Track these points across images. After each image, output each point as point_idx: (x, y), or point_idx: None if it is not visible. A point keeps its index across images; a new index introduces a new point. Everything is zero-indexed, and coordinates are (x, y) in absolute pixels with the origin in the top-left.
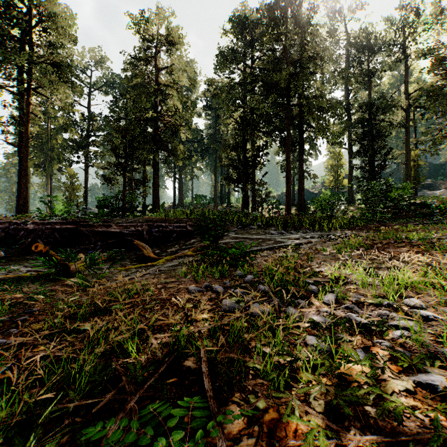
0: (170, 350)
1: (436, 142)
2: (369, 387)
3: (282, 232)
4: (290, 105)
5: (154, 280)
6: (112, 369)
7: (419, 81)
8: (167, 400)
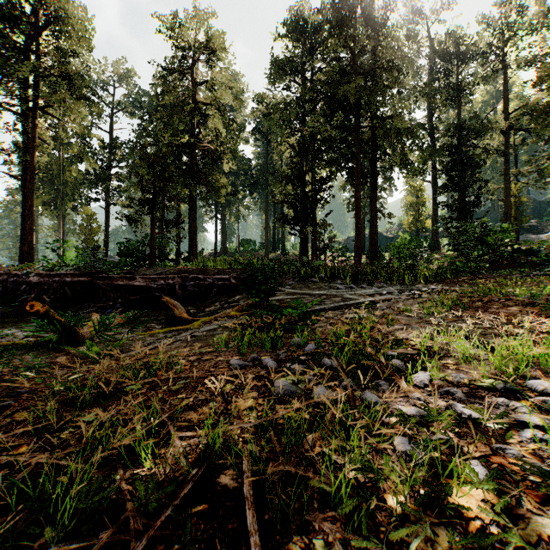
0: (200, 456)
1: (545, 172)
2: (503, 533)
3: (351, 286)
4: (360, 126)
5: (185, 349)
6: (113, 488)
7: (521, 97)
8: (190, 544)
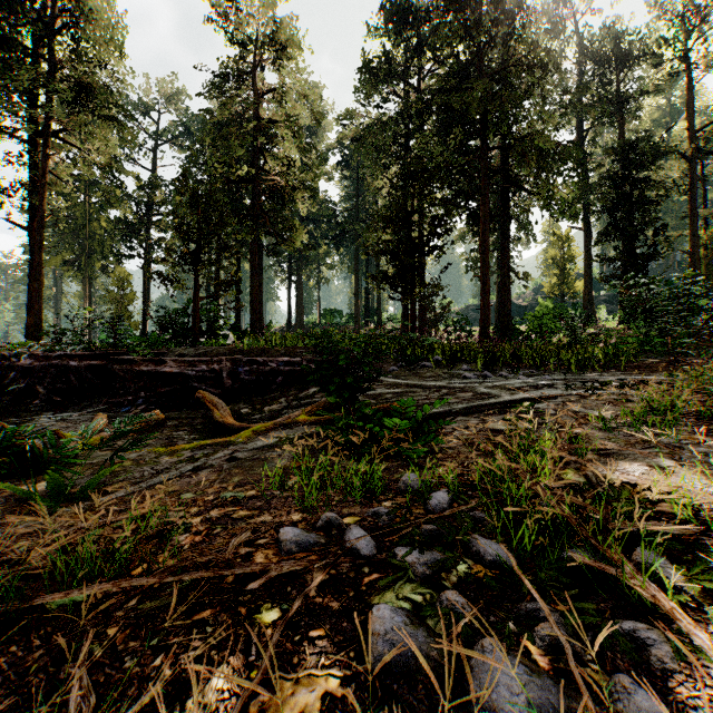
0: None
1: None
2: None
3: (485, 374)
4: (488, 148)
5: (210, 490)
6: None
7: None
8: None
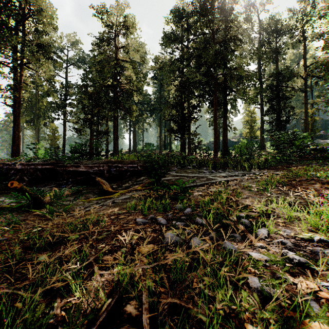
0: (113, 288)
1: None
2: None
3: (212, 171)
4: (217, 74)
5: (108, 211)
6: (50, 315)
7: (315, 56)
8: None
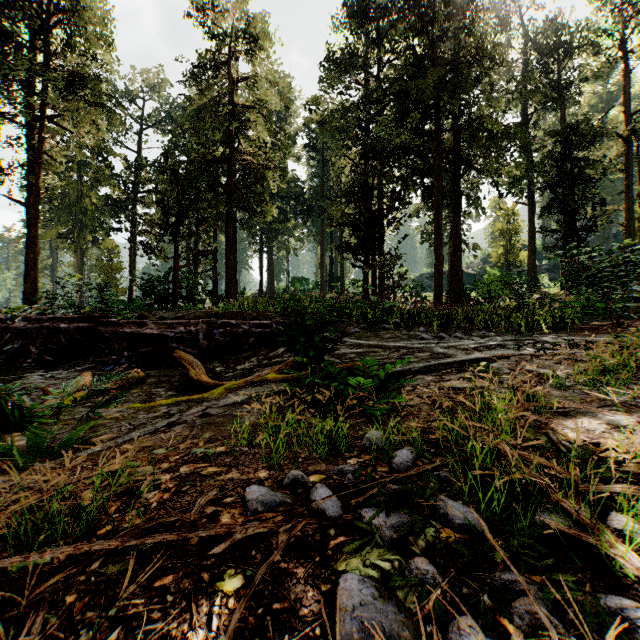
0: None
1: None
2: None
3: (441, 335)
4: (442, 130)
5: (182, 445)
6: None
7: None
8: None
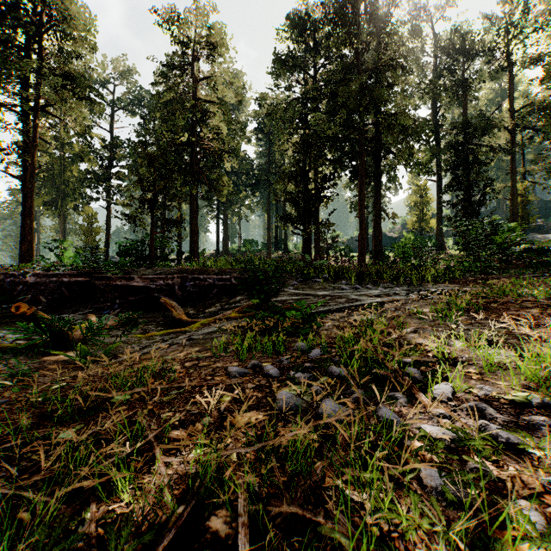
0: (188, 488)
1: None
2: None
3: (356, 286)
4: (364, 124)
5: (181, 354)
6: (78, 535)
7: (528, 94)
8: None
